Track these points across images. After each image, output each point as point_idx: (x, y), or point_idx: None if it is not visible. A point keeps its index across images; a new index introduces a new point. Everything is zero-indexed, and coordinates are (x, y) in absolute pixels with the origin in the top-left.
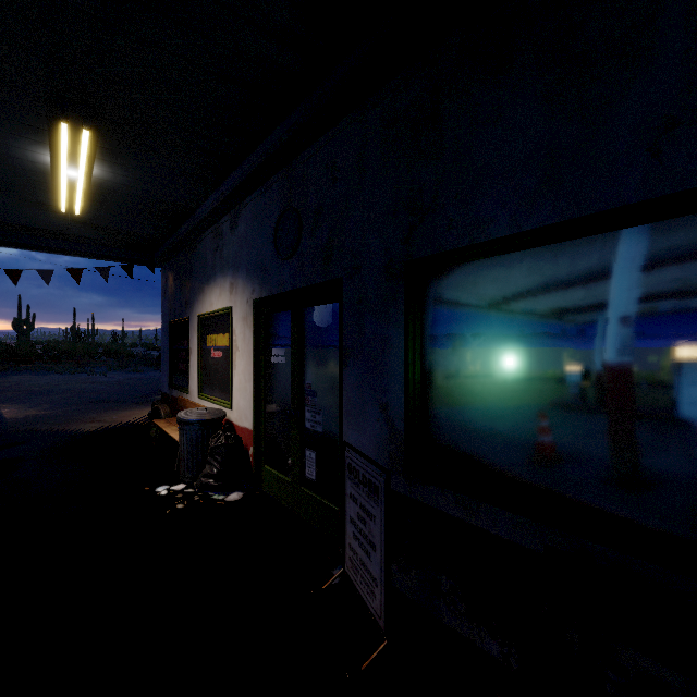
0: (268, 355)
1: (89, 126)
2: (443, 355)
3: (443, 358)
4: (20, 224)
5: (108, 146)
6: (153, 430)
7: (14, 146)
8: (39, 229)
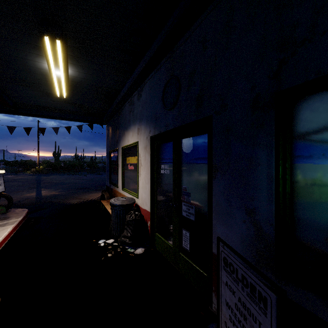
0: (158, 168)
1: (59, 37)
2: (321, 172)
3: (321, 175)
4: (43, 106)
5: (73, 54)
6: (101, 205)
7: (30, 60)
8: (52, 108)
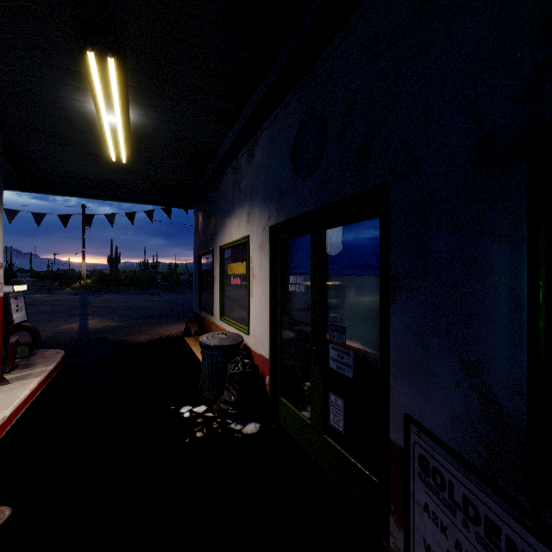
0: (284, 283)
1: (112, 52)
2: None
3: None
4: (90, 178)
5: (137, 84)
6: (185, 345)
7: (65, 97)
8: (104, 181)
